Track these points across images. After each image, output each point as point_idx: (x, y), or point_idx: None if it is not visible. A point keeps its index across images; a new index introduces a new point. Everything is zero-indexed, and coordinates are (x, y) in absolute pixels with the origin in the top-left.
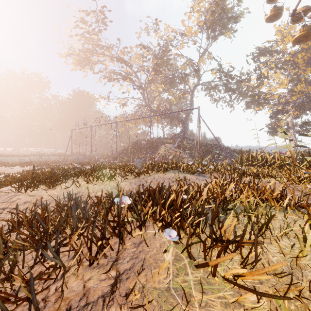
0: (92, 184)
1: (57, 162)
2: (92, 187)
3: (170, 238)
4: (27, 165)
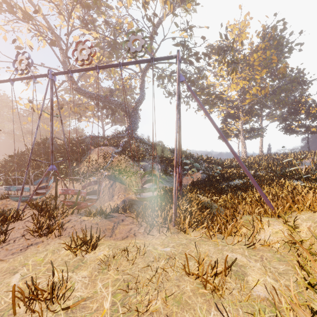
0: None
1: None
2: None
3: None
4: None
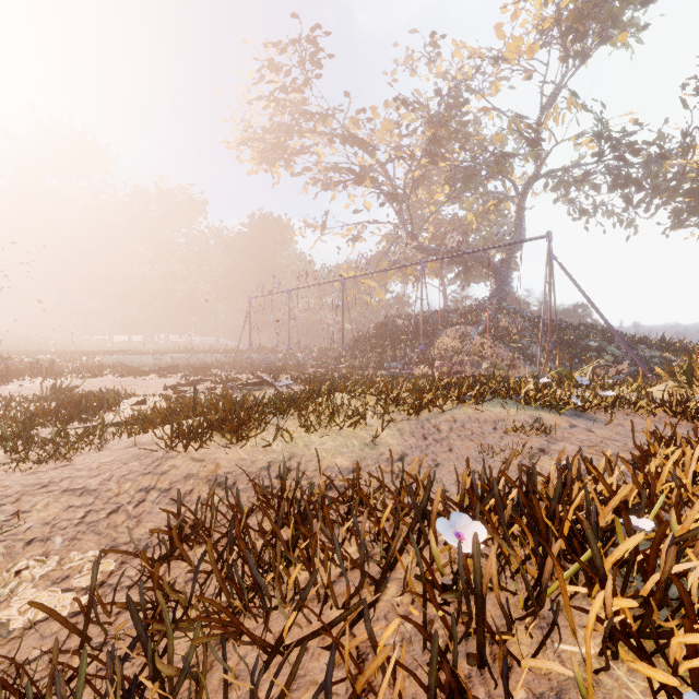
0: (317, 434)
1: (222, 366)
2: (319, 443)
3: None
4: (170, 374)
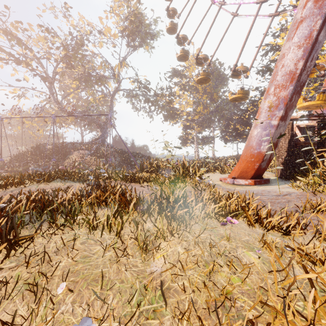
0: None
1: None
2: None
3: None
4: None
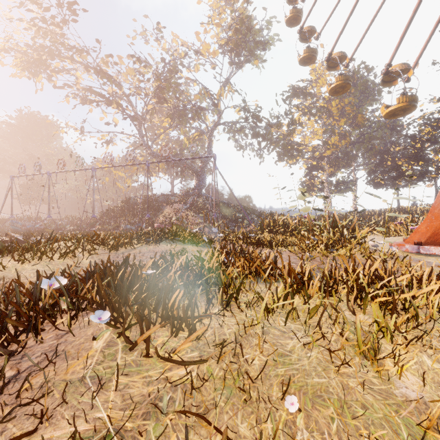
0: (31, 264)
1: None
2: (30, 269)
3: (100, 321)
4: None
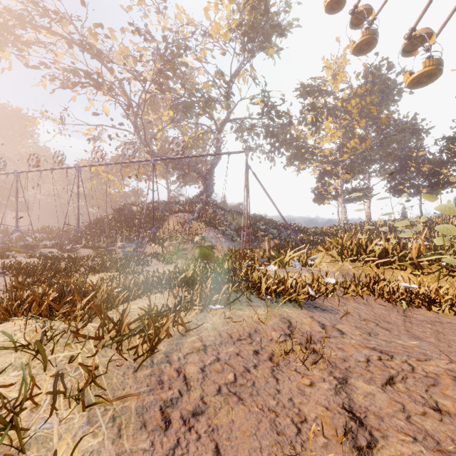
0: None
1: None
2: None
3: None
4: None
